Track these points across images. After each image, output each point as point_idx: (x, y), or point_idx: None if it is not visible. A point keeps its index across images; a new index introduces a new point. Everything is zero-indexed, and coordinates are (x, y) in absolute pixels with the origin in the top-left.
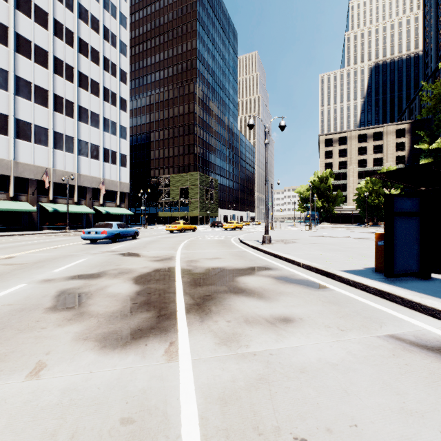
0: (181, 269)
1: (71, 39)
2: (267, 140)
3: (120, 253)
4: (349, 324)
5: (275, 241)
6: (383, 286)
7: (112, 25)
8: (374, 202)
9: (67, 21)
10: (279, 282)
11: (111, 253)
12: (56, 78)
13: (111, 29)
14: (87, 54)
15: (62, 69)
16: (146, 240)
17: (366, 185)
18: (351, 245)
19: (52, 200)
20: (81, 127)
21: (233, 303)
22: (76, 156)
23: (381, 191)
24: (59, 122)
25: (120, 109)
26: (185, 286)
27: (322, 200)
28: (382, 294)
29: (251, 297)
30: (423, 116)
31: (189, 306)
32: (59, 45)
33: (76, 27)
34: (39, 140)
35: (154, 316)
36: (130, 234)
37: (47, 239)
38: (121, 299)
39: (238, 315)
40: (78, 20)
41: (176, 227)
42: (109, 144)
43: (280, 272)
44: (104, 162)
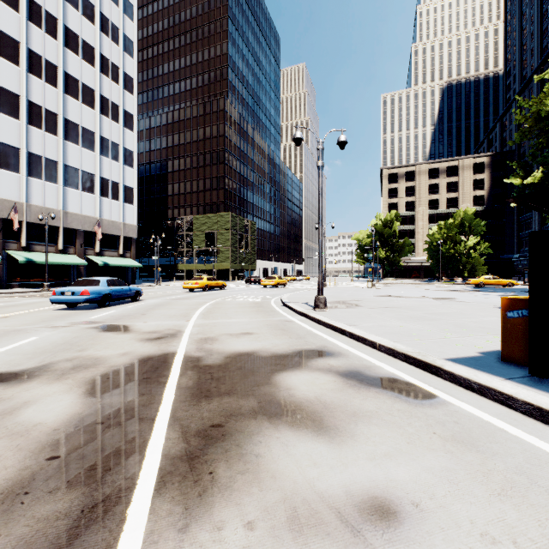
0: (185, 356)
1: (53, 27)
2: (320, 161)
3: (101, 325)
4: (531, 523)
5: (331, 304)
6: (541, 398)
7: (113, 13)
8: (449, 252)
9: (47, 2)
10: (348, 384)
11: (85, 327)
12: (31, 80)
13: (111, 18)
14: (77, 50)
15: (40, 68)
16: (151, 303)
17: (440, 231)
18: (437, 310)
19: (26, 246)
20: (68, 148)
21: (266, 450)
22: (61, 187)
23: (457, 238)
24: (36, 141)
25: (125, 127)
26: (180, 399)
27: (385, 250)
28: (545, 416)
29: (301, 428)
30: (516, 141)
31: (169, 463)
32: (36, 35)
33: (60, 12)
34: (6, 163)
35: (71, 510)
36: (128, 295)
37: (6, 302)
38: (31, 443)
39: (274, 498)
40: (63, 2)
41: (198, 284)
42: (109, 172)
43: (347, 361)
44: (101, 197)
